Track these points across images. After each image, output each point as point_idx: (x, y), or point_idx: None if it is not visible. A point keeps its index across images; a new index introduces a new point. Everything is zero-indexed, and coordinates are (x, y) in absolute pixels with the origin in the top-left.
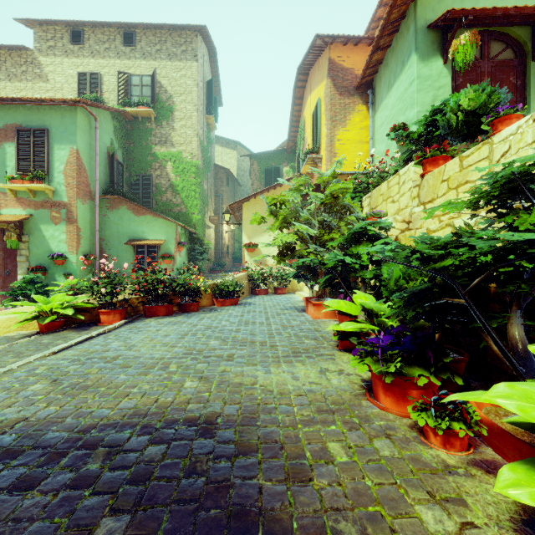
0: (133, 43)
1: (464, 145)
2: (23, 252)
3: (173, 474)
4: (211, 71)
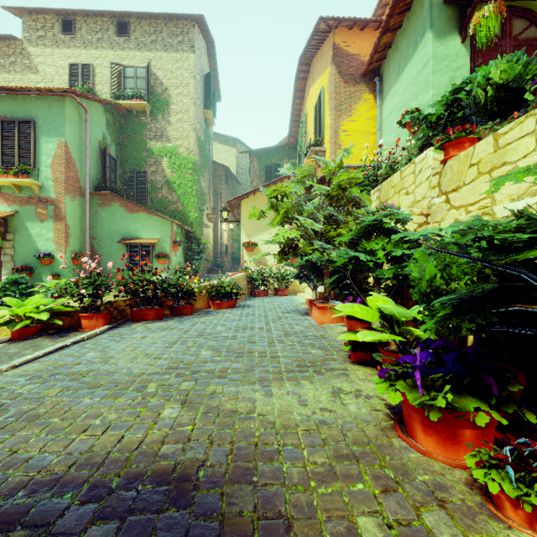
0: (127, 34)
1: (484, 132)
2: (8, 251)
3: None
4: (209, 65)
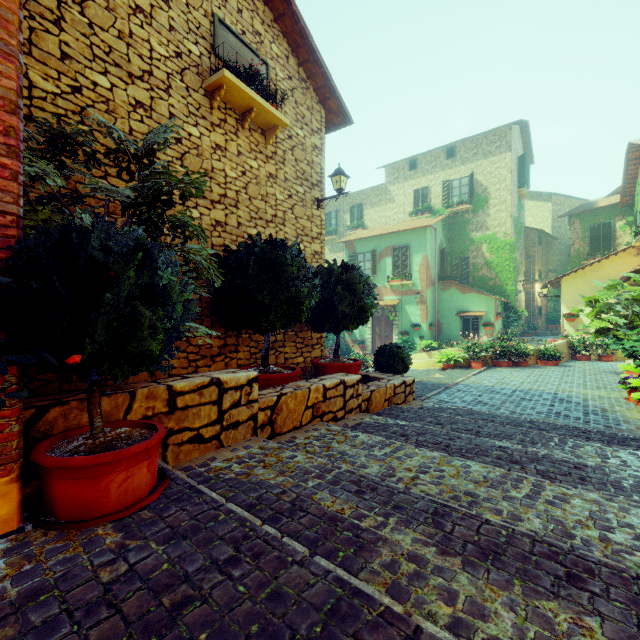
0: (454, 156)
1: None
2: (396, 323)
3: (548, 396)
4: (521, 139)
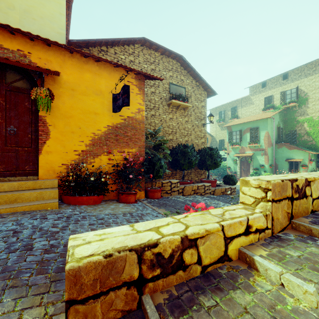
0: (287, 78)
1: None
2: (251, 164)
3: None
4: None
